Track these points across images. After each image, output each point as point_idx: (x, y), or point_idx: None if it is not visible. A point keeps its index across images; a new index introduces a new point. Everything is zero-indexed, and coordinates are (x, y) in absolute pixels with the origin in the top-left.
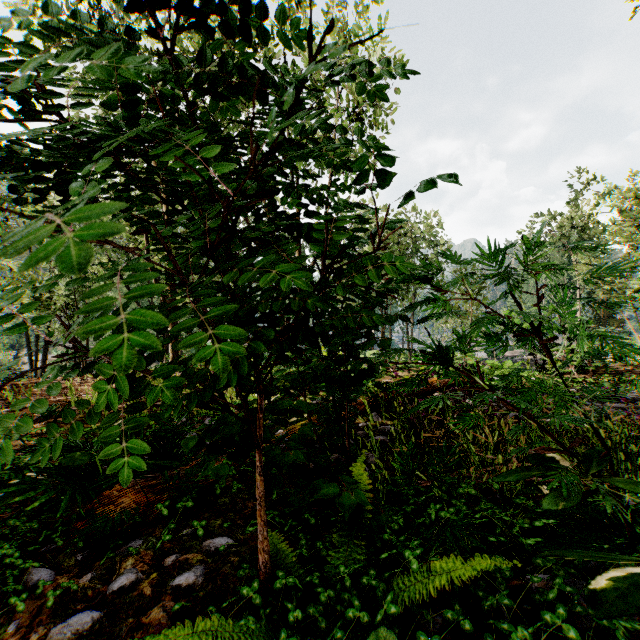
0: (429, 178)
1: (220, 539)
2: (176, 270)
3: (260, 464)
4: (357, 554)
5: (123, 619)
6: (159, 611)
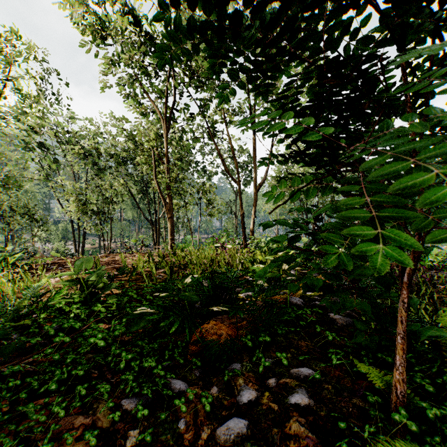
0: None
1: (304, 369)
2: None
3: (406, 301)
4: None
5: (268, 428)
6: (298, 425)
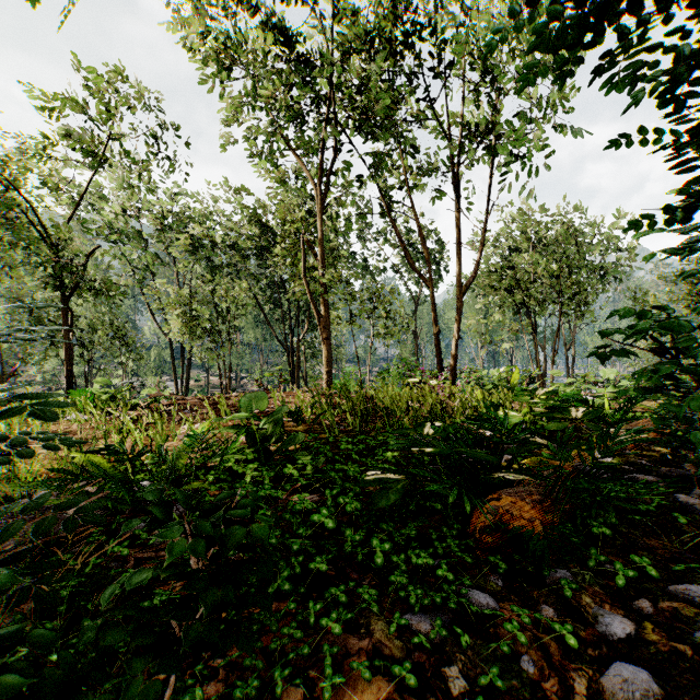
0: None
1: (693, 587)
2: None
3: None
4: None
5: (694, 687)
6: None
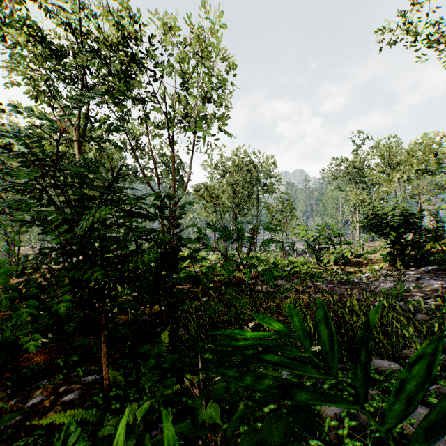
0: (184, 203)
1: (92, 376)
2: (49, 268)
3: (103, 338)
4: (155, 377)
5: (33, 418)
6: (52, 413)
